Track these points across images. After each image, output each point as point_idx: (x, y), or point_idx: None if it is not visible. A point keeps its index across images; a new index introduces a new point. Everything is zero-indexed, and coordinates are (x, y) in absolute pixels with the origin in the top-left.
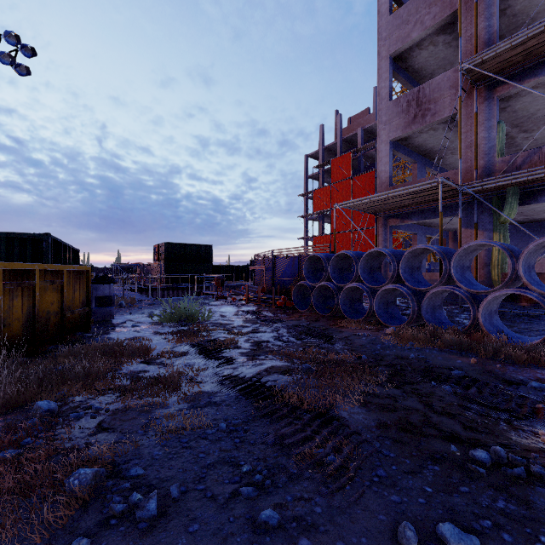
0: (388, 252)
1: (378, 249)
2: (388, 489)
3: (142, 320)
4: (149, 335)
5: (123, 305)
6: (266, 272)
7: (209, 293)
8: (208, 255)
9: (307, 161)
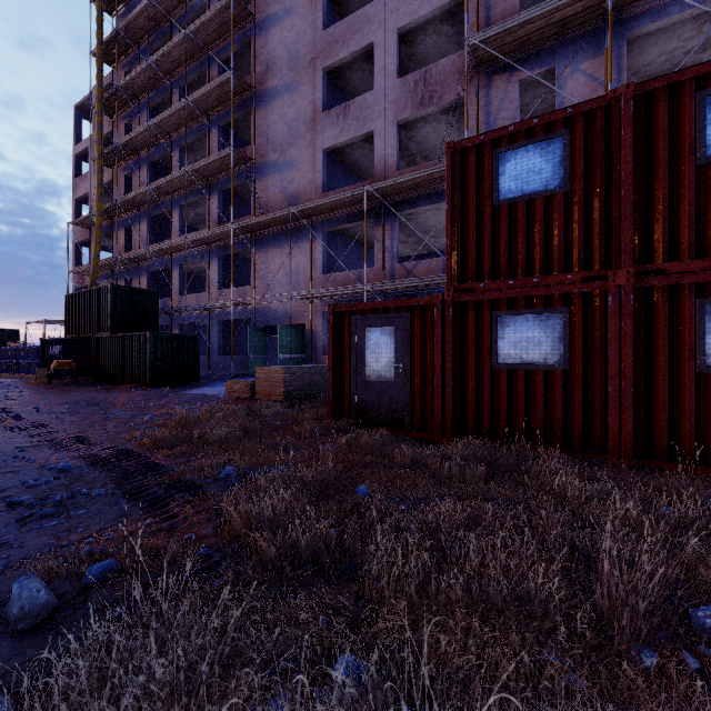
0: (16, 348)
1: (13, 347)
2: None
3: None
4: None
5: None
6: None
7: None
8: (14, 339)
9: None
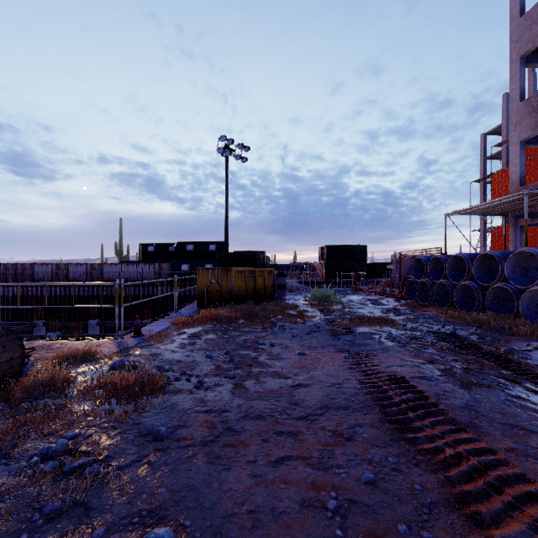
0: (466, 256)
1: (458, 254)
2: (346, 337)
3: (300, 299)
4: (300, 305)
5: (292, 290)
6: (397, 270)
7: (354, 287)
8: (362, 254)
9: (485, 140)
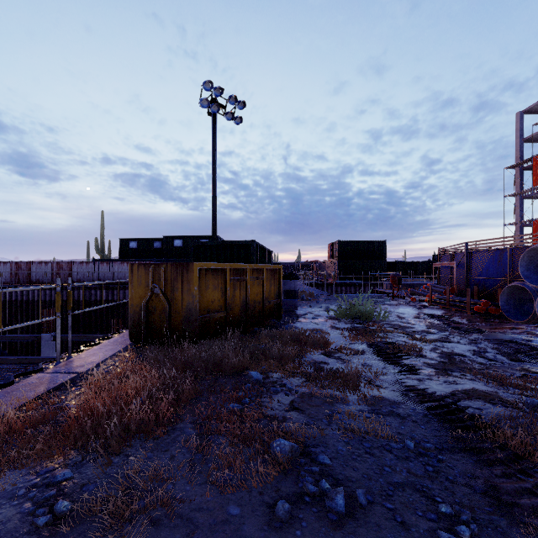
0: None
1: None
2: None
3: (320, 314)
4: (326, 329)
5: (304, 298)
6: (457, 269)
7: (382, 291)
8: (381, 251)
9: (522, 119)
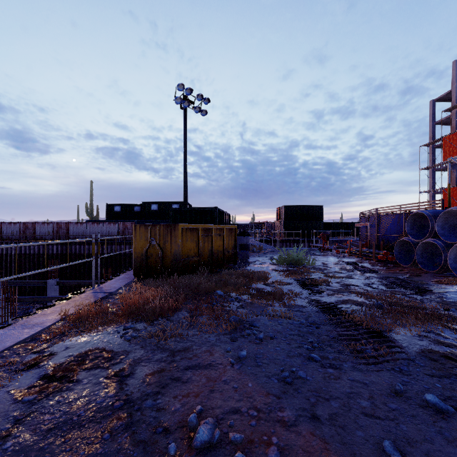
0: None
1: None
2: (403, 375)
3: (265, 261)
4: (269, 271)
5: (255, 251)
6: (371, 228)
7: (317, 246)
8: (319, 213)
9: (434, 106)
